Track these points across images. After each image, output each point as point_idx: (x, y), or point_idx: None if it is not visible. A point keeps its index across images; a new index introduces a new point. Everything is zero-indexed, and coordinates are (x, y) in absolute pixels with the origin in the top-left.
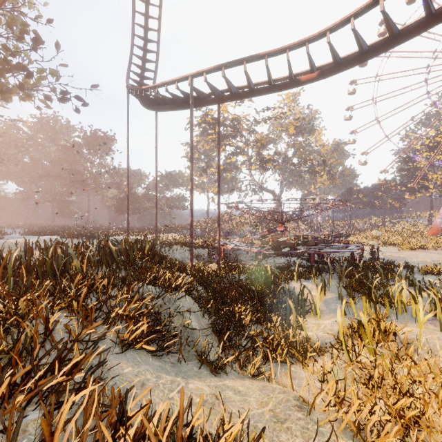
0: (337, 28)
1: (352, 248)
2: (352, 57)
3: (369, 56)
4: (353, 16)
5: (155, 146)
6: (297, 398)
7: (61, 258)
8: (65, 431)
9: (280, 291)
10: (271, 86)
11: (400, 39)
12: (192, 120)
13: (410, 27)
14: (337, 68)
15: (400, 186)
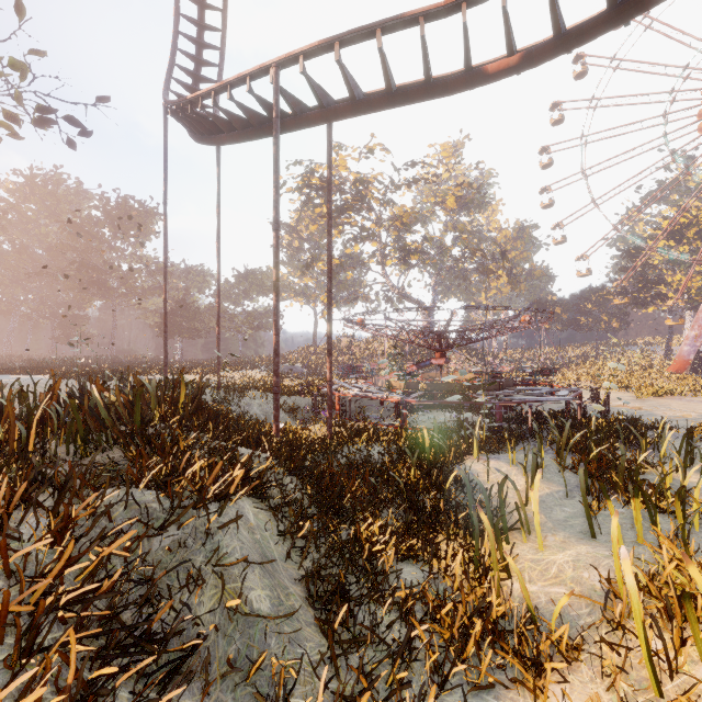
0: None
1: (565, 394)
2: (591, 18)
3: (628, 12)
4: None
5: (217, 213)
6: None
7: None
8: None
9: (451, 483)
10: (430, 84)
11: None
12: (277, 149)
13: None
14: (560, 43)
15: (623, 294)
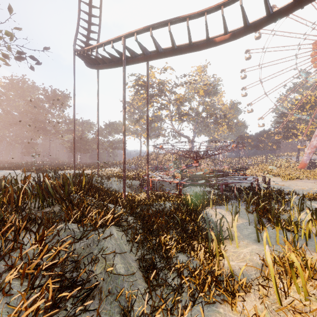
0: None
1: (251, 179)
2: (260, 20)
3: (275, 18)
4: None
5: (97, 99)
6: None
7: None
8: None
9: (200, 219)
10: (191, 46)
11: (303, 1)
12: (125, 73)
13: None
14: (246, 30)
15: (277, 133)
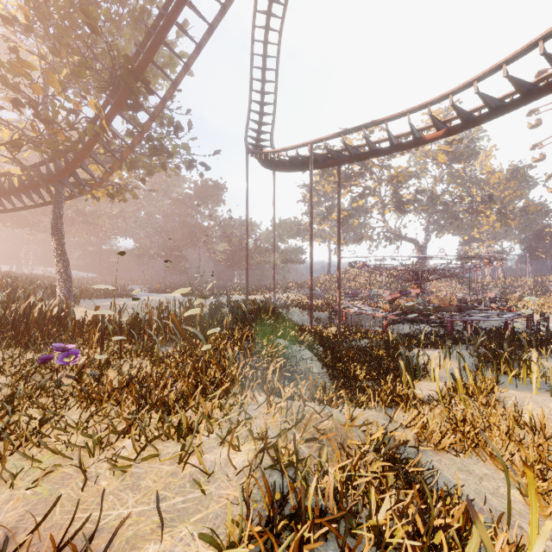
0: (460, 91)
1: (507, 316)
2: (481, 115)
3: (500, 113)
4: (476, 80)
5: (273, 204)
6: (386, 416)
7: (207, 316)
8: (263, 385)
9: (399, 356)
10: (393, 147)
11: (532, 97)
12: (311, 186)
13: (542, 85)
14: (465, 126)
15: None
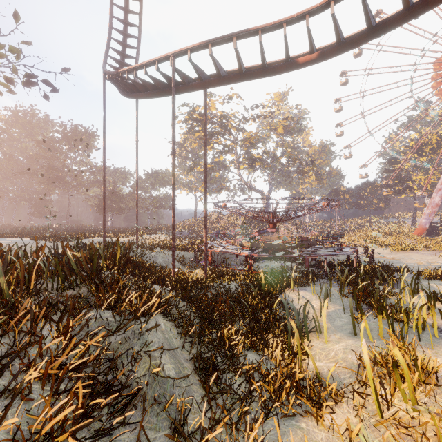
0: None
1: (347, 250)
2: (358, 34)
3: (378, 32)
4: None
5: (136, 139)
6: None
7: None
8: None
9: (277, 305)
10: (265, 69)
11: (416, 10)
12: (174, 106)
13: None
14: (340, 47)
15: (386, 186)
